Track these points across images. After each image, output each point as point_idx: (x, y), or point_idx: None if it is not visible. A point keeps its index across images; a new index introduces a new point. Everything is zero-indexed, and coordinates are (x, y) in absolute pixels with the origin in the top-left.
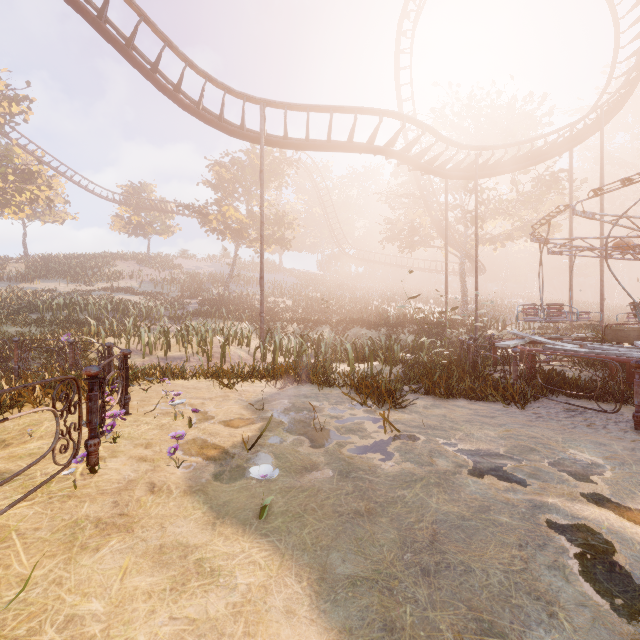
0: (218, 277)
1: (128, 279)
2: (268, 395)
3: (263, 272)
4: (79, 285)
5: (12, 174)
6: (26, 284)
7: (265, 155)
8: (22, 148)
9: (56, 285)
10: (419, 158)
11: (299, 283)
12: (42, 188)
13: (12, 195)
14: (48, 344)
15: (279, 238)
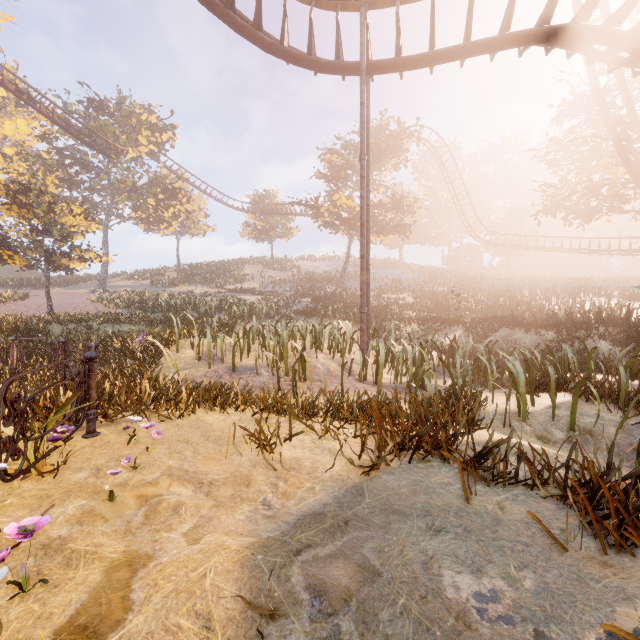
0: (333, 275)
1: (252, 281)
2: (334, 493)
3: (364, 249)
4: (211, 288)
5: (162, 193)
6: (173, 288)
7: (380, 131)
8: (174, 173)
9: (194, 288)
10: (639, 32)
11: (421, 278)
12: (186, 204)
13: (162, 212)
14: (128, 345)
15: (397, 225)
